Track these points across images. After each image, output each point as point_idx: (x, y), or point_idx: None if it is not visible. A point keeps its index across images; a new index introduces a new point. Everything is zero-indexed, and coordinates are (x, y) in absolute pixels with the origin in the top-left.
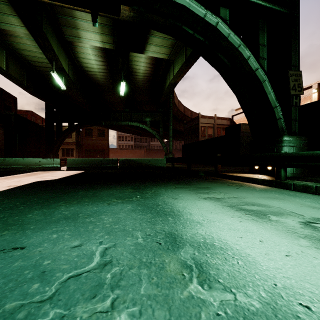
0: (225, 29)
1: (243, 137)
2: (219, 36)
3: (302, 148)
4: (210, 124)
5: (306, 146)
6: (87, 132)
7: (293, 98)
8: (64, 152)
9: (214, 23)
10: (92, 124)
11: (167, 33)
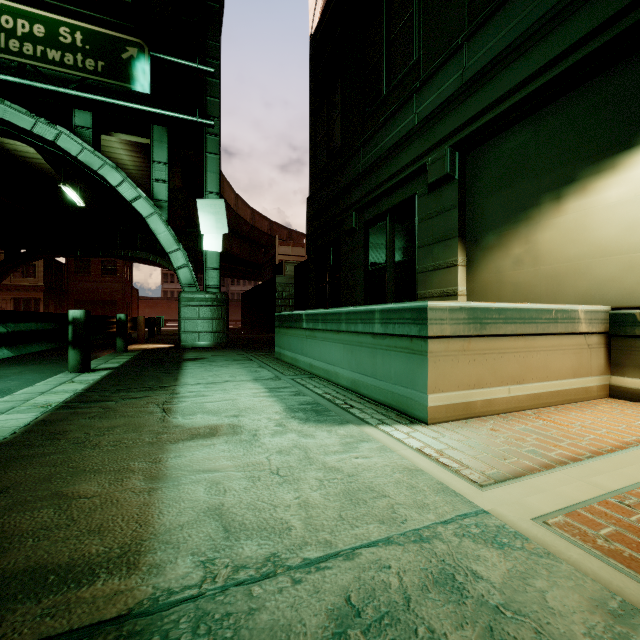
0: (75, 144)
1: (281, 284)
2: (67, 152)
3: (216, 308)
4: (297, 257)
5: (223, 306)
6: (78, 266)
7: (207, 239)
8: (18, 305)
9: (54, 136)
10: (55, 253)
11: (10, 138)
